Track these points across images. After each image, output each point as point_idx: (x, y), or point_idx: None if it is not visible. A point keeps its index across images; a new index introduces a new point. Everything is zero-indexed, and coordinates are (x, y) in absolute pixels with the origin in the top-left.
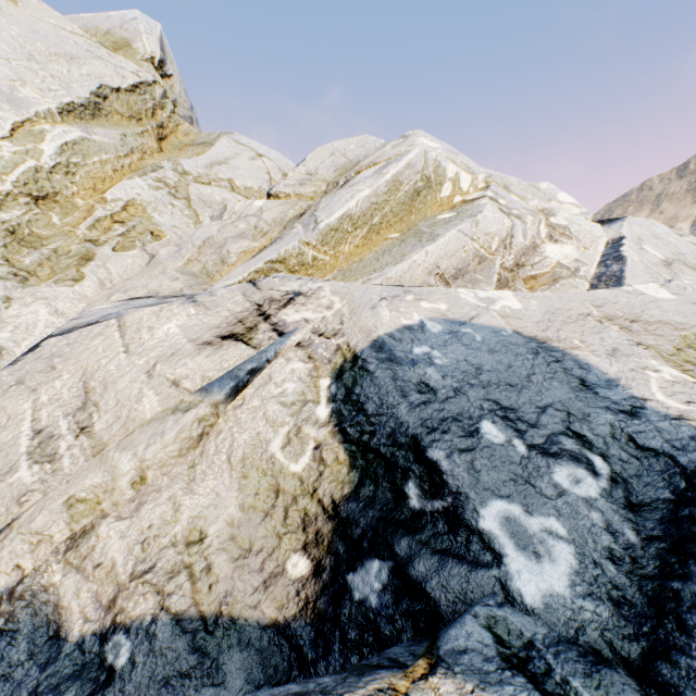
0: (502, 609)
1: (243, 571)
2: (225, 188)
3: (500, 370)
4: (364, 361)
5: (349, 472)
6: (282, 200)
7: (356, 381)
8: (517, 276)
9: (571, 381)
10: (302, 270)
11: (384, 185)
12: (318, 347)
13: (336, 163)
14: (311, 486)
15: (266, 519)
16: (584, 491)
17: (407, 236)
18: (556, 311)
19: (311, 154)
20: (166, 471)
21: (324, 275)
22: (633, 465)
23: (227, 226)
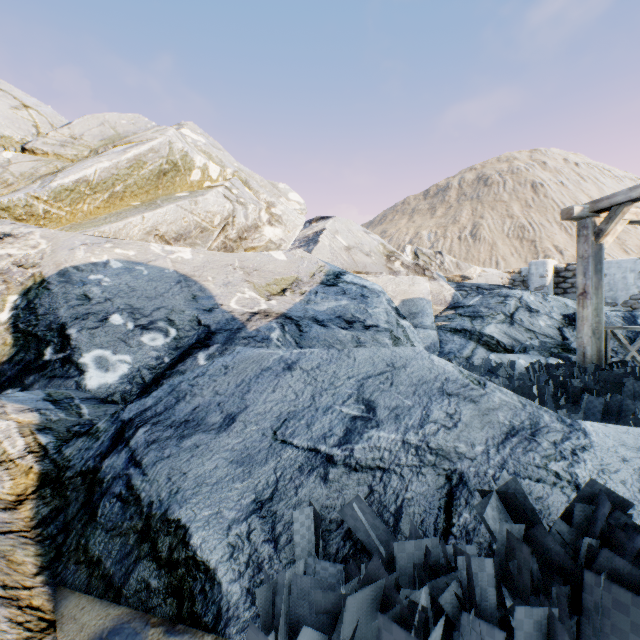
0: (69, 390)
1: None
2: None
3: (148, 290)
4: (49, 283)
5: (11, 349)
6: (37, 156)
7: (38, 296)
8: (241, 246)
9: (188, 296)
10: (32, 220)
11: (126, 161)
12: (15, 274)
13: (104, 133)
14: None
15: None
16: (155, 343)
17: (143, 205)
18: (213, 262)
19: (79, 120)
20: None
21: (57, 227)
22: (191, 332)
23: None
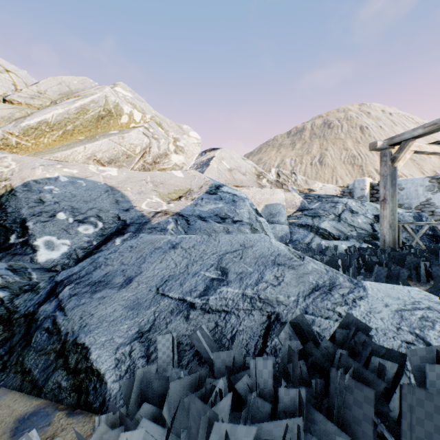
0: (25, 263)
1: None
2: None
3: (85, 196)
4: (16, 191)
5: None
6: (13, 105)
7: (8, 200)
8: (155, 168)
9: (113, 200)
10: (8, 148)
11: (74, 109)
12: None
13: (61, 90)
14: None
15: None
16: (87, 232)
17: (86, 139)
18: (132, 178)
19: (44, 80)
20: None
21: (25, 153)
22: (113, 225)
23: None
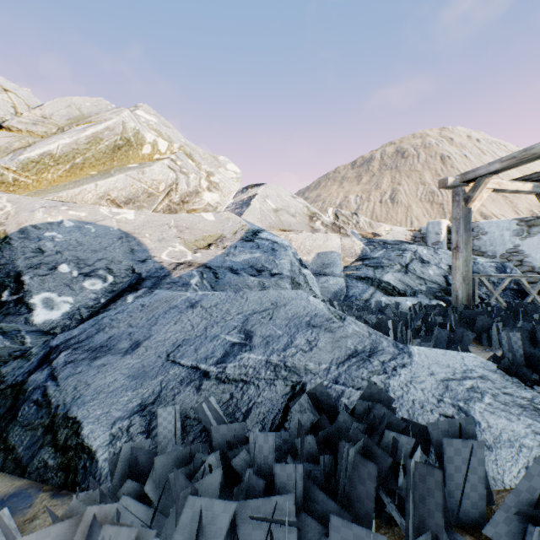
0: (18, 325)
1: None
2: None
3: (93, 244)
4: (11, 239)
5: None
6: (12, 133)
7: (1, 249)
8: (183, 208)
9: (127, 250)
10: (3, 186)
11: (85, 138)
12: None
13: (71, 114)
14: None
15: None
16: (95, 287)
17: (99, 174)
18: (152, 221)
19: (50, 102)
20: None
21: (25, 192)
22: (126, 279)
23: None
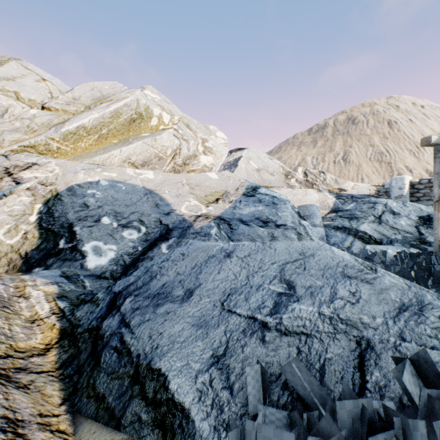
0: (76, 269)
1: None
2: (11, 97)
3: (126, 200)
4: (61, 196)
5: (38, 240)
6: (51, 112)
7: (54, 204)
8: (185, 169)
9: (153, 204)
10: (50, 154)
11: (109, 113)
12: (39, 190)
13: (94, 95)
14: (17, 249)
15: None
16: (132, 237)
17: (120, 142)
18: (168, 180)
19: (78, 87)
20: None
21: (65, 158)
22: (155, 229)
23: (6, 123)
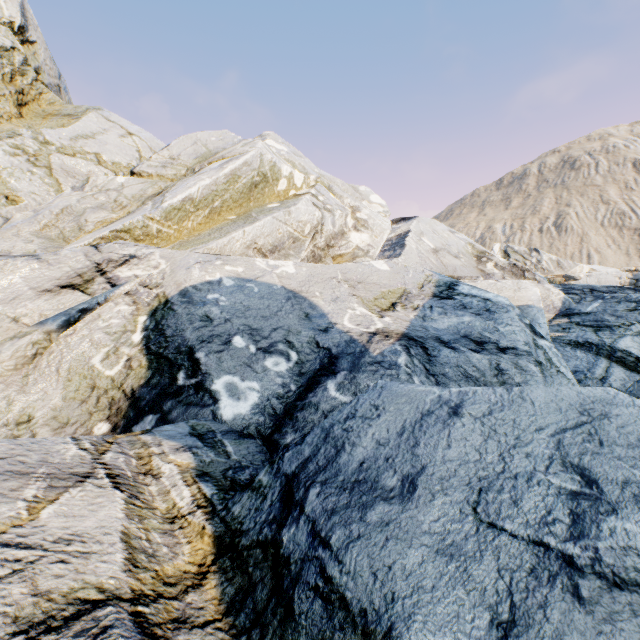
0: (208, 421)
1: (60, 435)
2: (91, 161)
3: (261, 309)
4: (172, 304)
5: (147, 371)
6: (144, 179)
7: (164, 316)
8: (328, 254)
9: (301, 314)
10: (148, 239)
11: (223, 177)
12: (142, 295)
13: (197, 152)
14: (120, 383)
15: (83, 404)
16: (279, 368)
17: (239, 219)
18: (316, 275)
19: (176, 141)
20: (3, 380)
21: (168, 245)
22: (311, 356)
23: (88, 198)
